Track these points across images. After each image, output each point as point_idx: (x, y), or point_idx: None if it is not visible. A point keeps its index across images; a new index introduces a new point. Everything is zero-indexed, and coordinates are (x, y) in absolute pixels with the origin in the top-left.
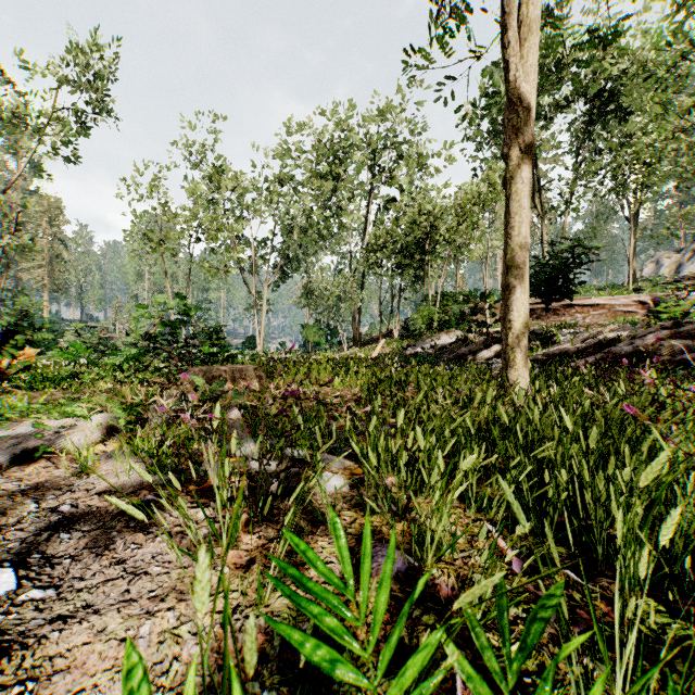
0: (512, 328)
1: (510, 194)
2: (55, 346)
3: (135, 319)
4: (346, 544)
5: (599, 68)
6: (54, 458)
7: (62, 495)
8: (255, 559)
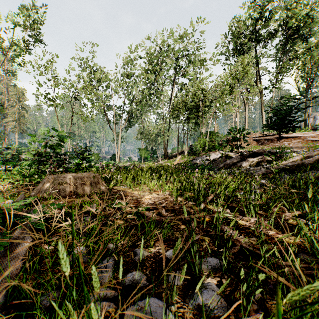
0: None
1: None
2: None
3: (30, 143)
4: None
5: (293, 13)
6: None
7: None
8: None
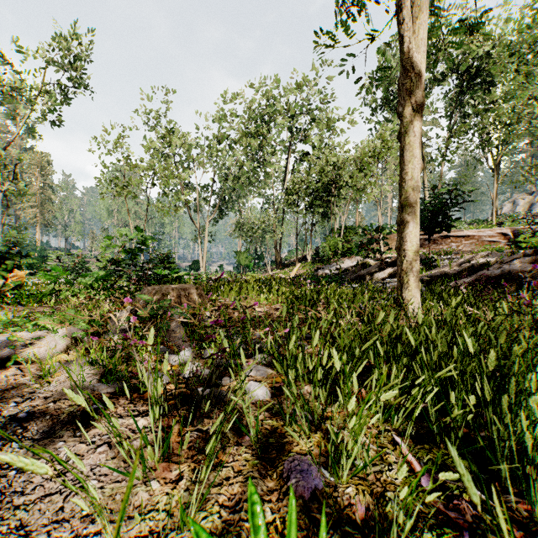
0: (406, 256)
1: (405, 146)
2: (41, 269)
3: (103, 248)
4: (262, 537)
5: (469, 50)
6: (24, 366)
7: (23, 403)
8: (183, 474)
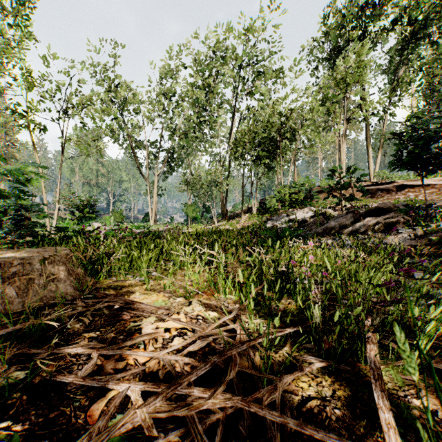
0: None
1: None
2: None
3: None
4: None
5: None
6: None
7: None
8: None
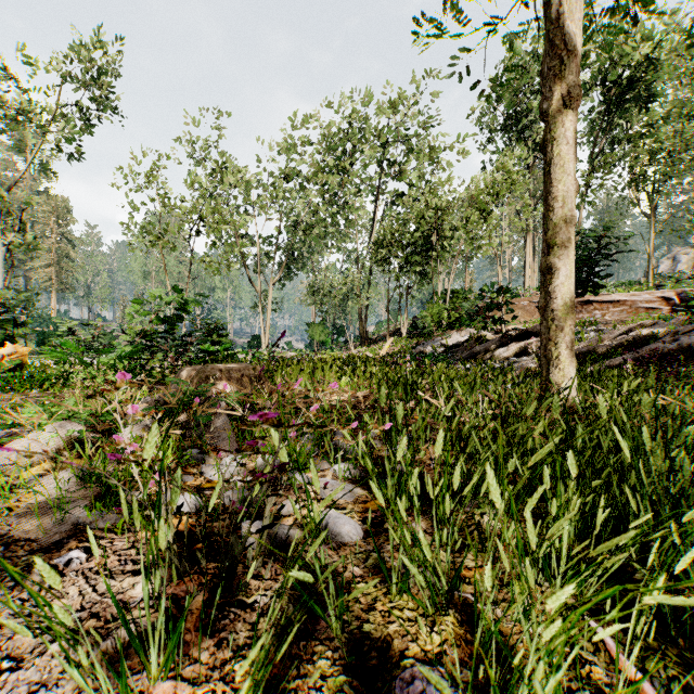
0: (555, 319)
1: (554, 158)
2: (49, 344)
3: (129, 316)
4: None
5: (618, 54)
6: None
7: None
8: None
